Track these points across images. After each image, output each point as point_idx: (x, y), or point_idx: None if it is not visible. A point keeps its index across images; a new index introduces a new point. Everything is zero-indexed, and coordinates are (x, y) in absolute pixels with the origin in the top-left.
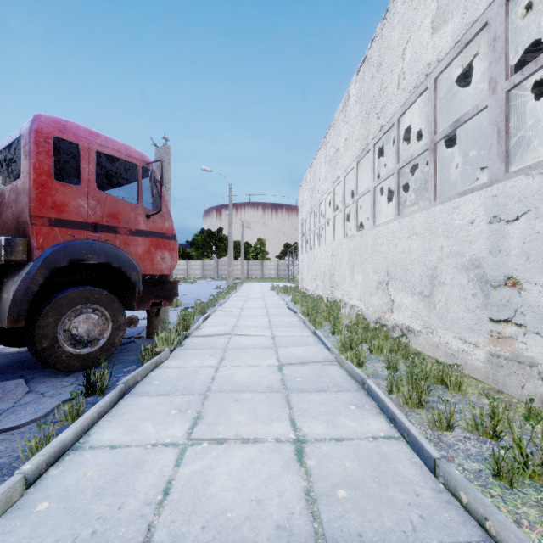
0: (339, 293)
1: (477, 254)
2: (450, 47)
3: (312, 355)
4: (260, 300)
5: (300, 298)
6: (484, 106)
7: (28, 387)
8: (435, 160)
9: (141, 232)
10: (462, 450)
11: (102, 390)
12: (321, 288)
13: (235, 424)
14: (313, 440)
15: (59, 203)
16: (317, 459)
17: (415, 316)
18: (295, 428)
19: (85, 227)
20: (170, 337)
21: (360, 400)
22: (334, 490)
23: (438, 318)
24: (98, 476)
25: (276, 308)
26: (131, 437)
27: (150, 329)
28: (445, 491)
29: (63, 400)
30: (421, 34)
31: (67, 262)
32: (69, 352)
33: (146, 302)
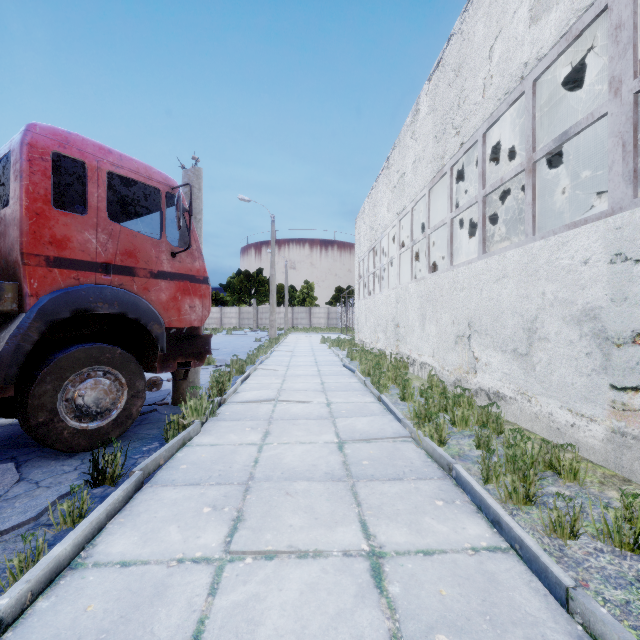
0: (406, 348)
1: (593, 303)
2: (555, 41)
3: (380, 428)
4: (310, 356)
5: (358, 353)
6: (603, 113)
7: (19, 473)
8: (534, 184)
9: (164, 274)
10: (596, 568)
11: (113, 479)
12: (382, 342)
13: (288, 529)
14: (393, 554)
15: (60, 237)
16: (402, 583)
17: (506, 378)
18: (368, 534)
19: (93, 268)
20: (201, 405)
21: (447, 492)
22: (431, 636)
23: (538, 382)
24: (103, 611)
25: (329, 366)
26: (150, 548)
27: (176, 394)
28: (587, 637)
29: (62, 494)
30: (514, 27)
31: (70, 313)
32: (73, 427)
33: (171, 362)
